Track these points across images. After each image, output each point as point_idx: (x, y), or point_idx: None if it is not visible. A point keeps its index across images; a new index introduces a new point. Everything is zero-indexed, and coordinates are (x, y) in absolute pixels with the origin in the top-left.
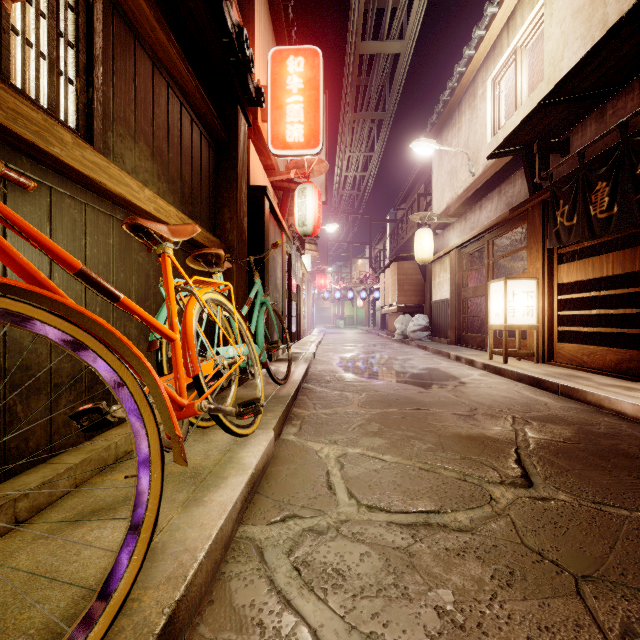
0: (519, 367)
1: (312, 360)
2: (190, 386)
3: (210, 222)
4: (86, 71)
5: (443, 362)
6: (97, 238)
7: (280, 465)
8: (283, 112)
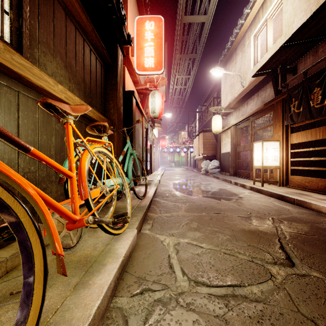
0: (270, 188)
1: (158, 184)
2: None
3: (102, 108)
4: (17, 7)
5: (228, 185)
6: (27, 113)
7: (140, 251)
8: (143, 51)
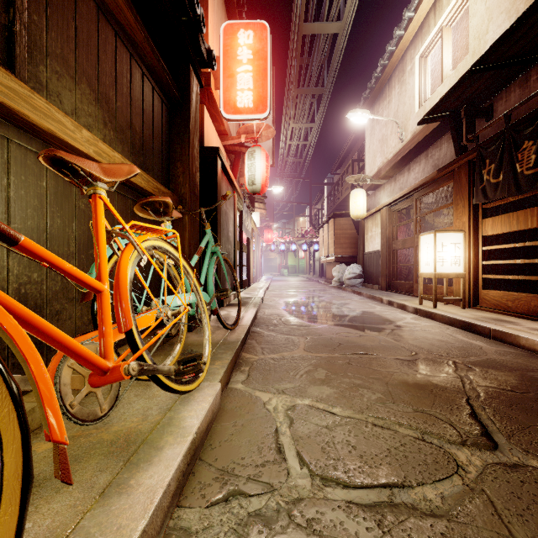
0: (449, 311)
1: (260, 304)
2: (141, 333)
3: (163, 175)
4: None
5: (377, 306)
6: (25, 179)
7: (226, 420)
8: (234, 80)
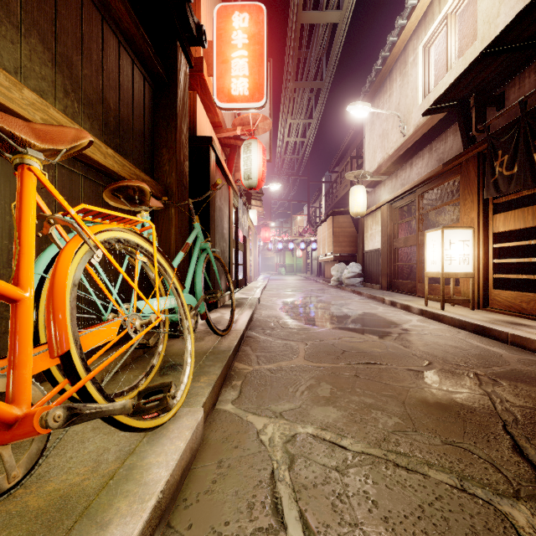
0: (458, 313)
1: (257, 305)
2: (117, 342)
3: (145, 162)
4: None
5: (379, 307)
6: None
7: (209, 459)
8: (228, 66)
